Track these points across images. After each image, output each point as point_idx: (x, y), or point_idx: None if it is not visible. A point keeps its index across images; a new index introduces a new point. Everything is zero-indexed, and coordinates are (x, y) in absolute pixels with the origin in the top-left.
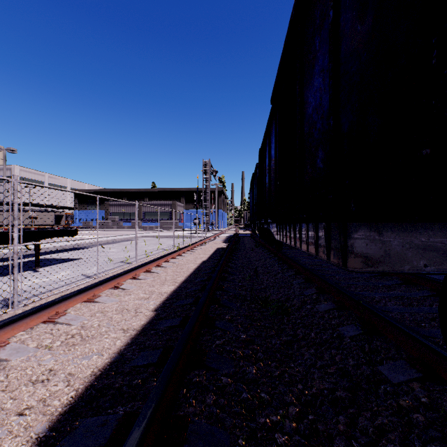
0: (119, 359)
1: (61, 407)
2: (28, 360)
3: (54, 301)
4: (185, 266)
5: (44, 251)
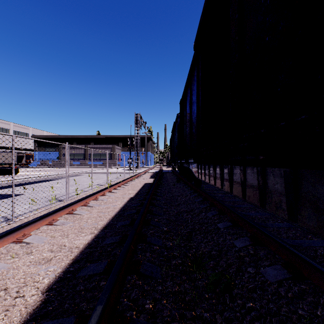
0: None
1: None
2: None
3: None
4: (112, 204)
5: None
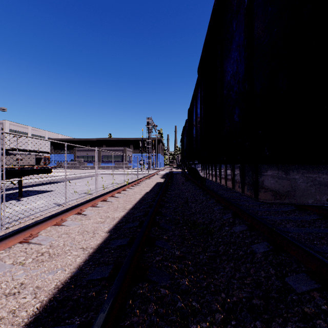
0: (78, 273)
1: (27, 318)
2: (4, 275)
3: (28, 225)
4: (132, 196)
5: (26, 184)
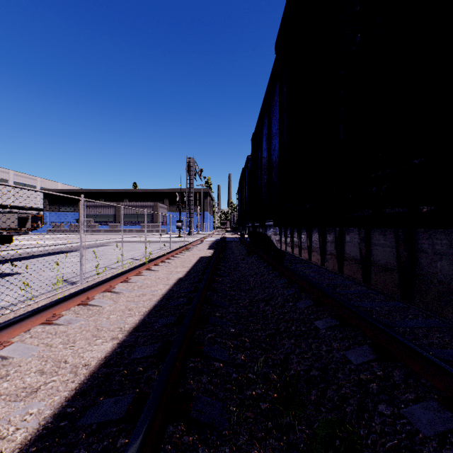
0: None
1: None
2: None
3: None
4: (150, 289)
5: None
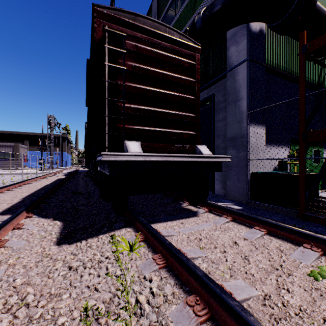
0: (13, 206)
1: None
2: None
3: None
4: (34, 187)
5: None
